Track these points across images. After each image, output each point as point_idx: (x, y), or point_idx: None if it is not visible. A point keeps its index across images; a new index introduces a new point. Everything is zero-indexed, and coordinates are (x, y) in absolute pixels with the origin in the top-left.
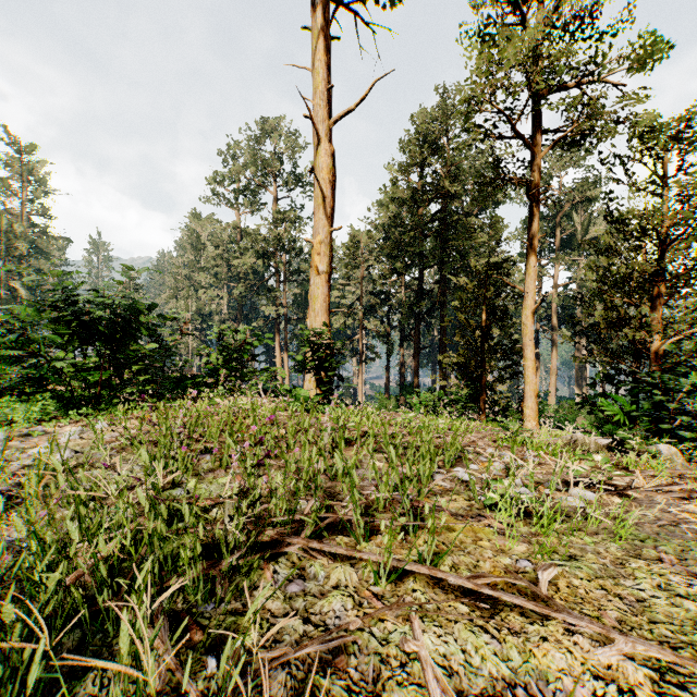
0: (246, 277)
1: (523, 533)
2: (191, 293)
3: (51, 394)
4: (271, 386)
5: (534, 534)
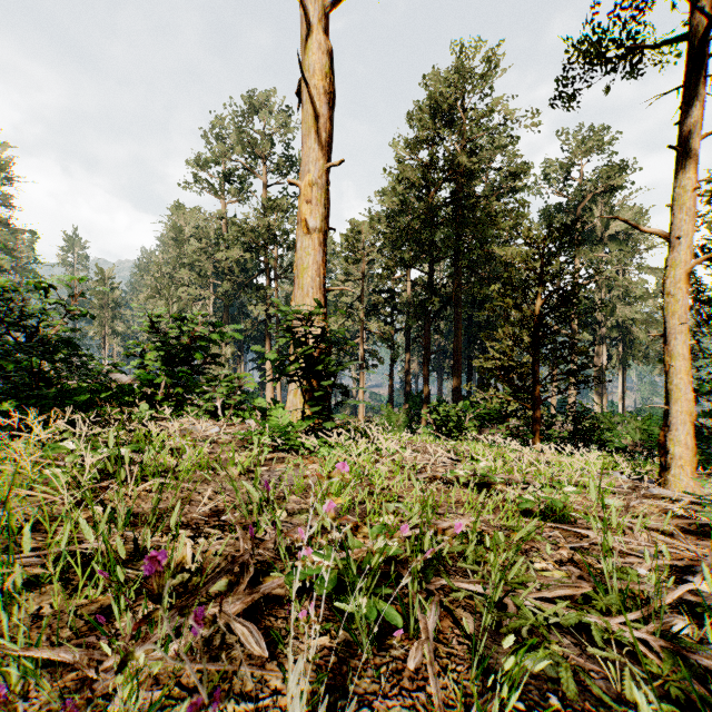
0: (234, 275)
1: None
2: (171, 292)
3: None
4: (232, 402)
5: None
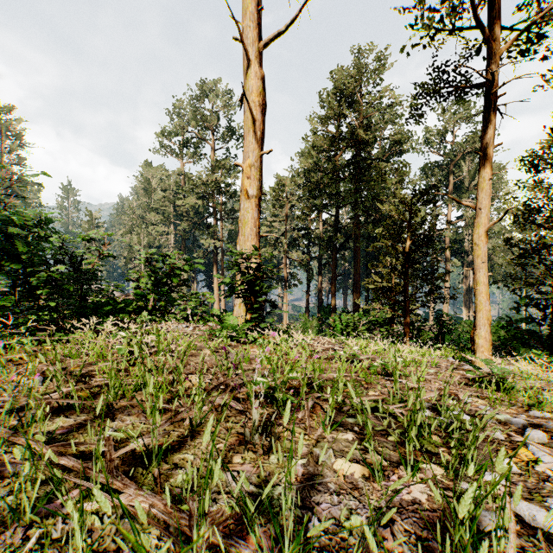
0: (189, 216)
1: None
2: (143, 229)
3: None
4: (199, 311)
5: None
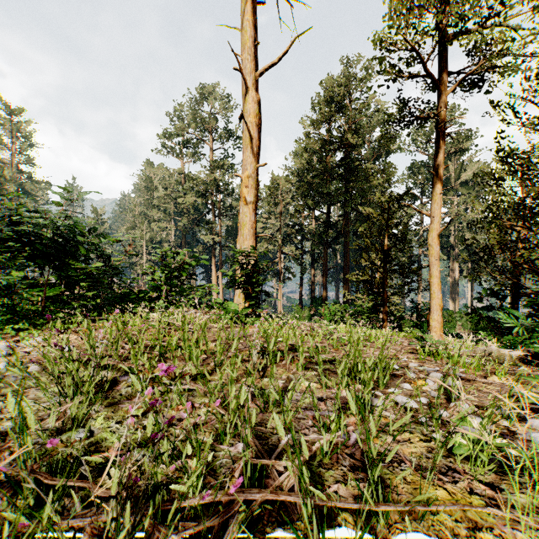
0: (189, 212)
1: (523, 506)
2: (145, 225)
3: (2, 309)
4: (206, 300)
5: (538, 507)
